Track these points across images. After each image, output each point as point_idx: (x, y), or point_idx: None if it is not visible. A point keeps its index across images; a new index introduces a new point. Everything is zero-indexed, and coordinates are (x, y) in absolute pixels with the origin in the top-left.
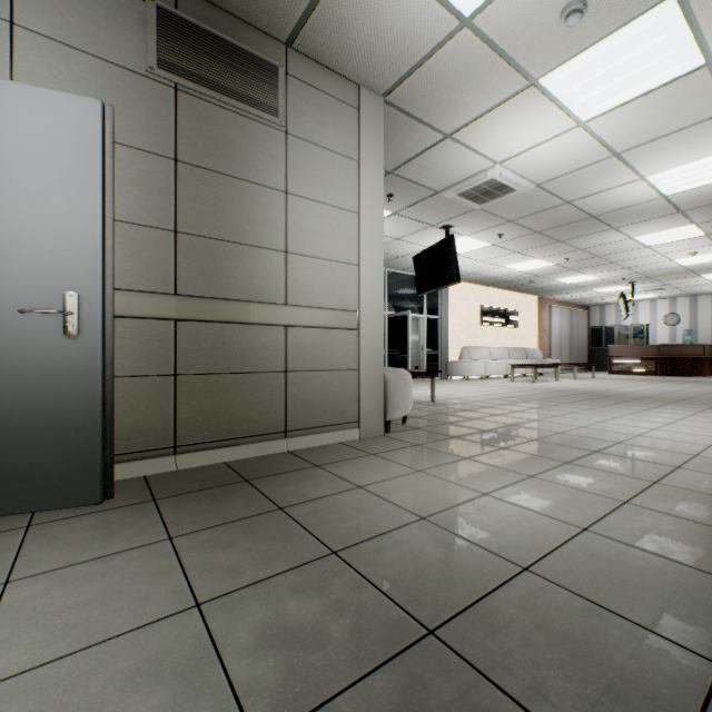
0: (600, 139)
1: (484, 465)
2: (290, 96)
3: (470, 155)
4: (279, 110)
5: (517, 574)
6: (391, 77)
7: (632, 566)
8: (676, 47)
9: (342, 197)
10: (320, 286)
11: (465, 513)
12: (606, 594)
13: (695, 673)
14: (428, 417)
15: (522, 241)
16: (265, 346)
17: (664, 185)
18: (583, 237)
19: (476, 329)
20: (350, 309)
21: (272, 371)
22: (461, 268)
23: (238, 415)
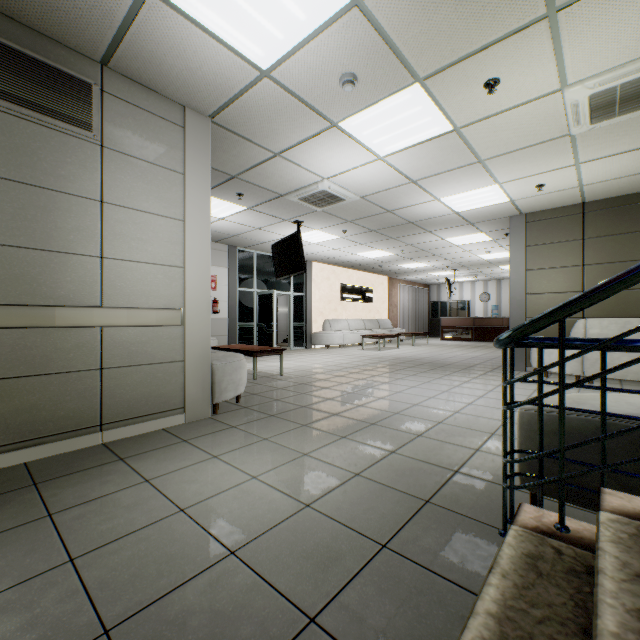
0: (398, 170)
1: (275, 445)
2: (107, 111)
3: (300, 170)
4: (93, 125)
5: (222, 559)
6: (212, 104)
7: (316, 538)
8: (431, 116)
9: (166, 206)
10: (142, 287)
11: (223, 500)
12: (278, 568)
13: (290, 630)
14: (265, 394)
15: (364, 236)
16: (77, 347)
17: (454, 205)
18: (409, 236)
19: (337, 304)
20: (176, 307)
21: (85, 369)
22: (321, 254)
23: (44, 415)
